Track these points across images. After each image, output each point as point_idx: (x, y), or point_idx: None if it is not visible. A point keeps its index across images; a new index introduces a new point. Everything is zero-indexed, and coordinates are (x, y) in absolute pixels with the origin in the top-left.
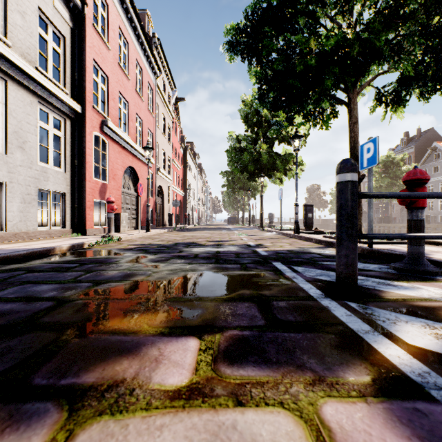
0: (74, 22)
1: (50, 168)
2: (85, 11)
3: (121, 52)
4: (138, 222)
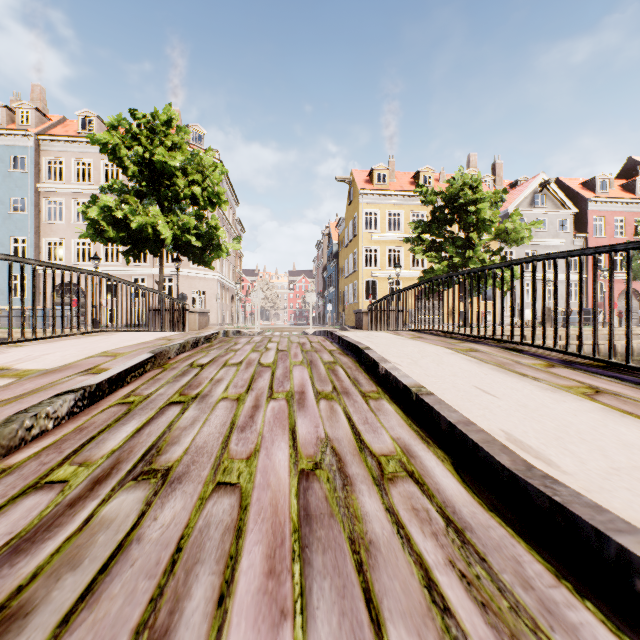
0: (583, 242)
1: (572, 302)
2: (587, 237)
3: (617, 227)
4: (639, 321)
